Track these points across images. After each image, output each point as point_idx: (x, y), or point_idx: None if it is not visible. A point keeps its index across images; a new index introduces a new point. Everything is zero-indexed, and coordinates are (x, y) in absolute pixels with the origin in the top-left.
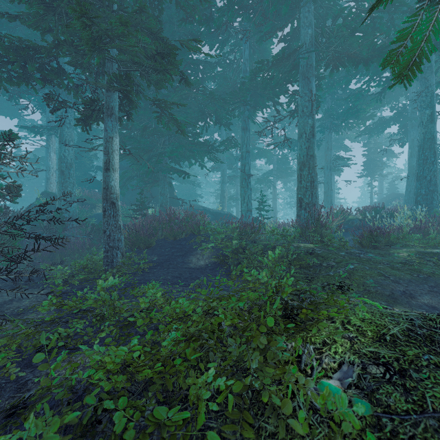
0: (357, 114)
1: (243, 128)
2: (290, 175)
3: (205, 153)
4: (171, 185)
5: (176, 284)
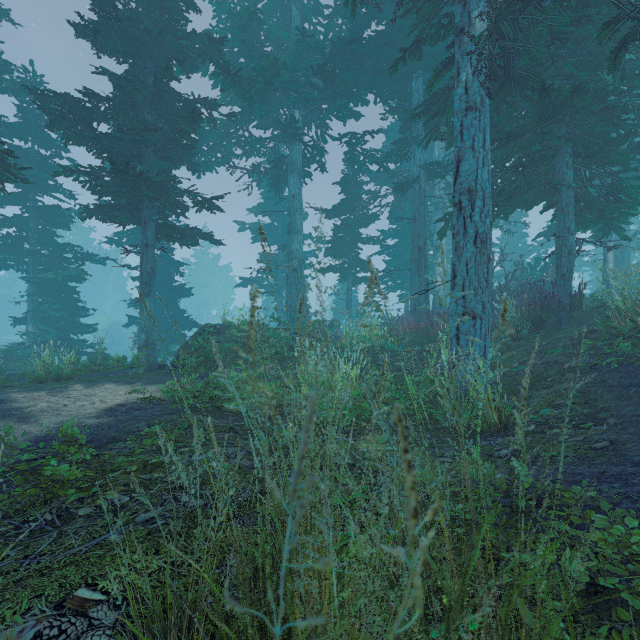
0: None
1: None
2: None
3: None
4: None
5: None
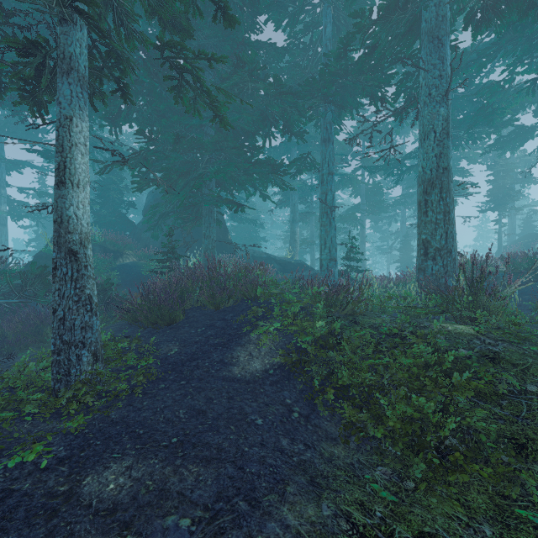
0: (491, 117)
1: (323, 140)
2: (384, 211)
3: (268, 178)
4: (224, 226)
5: (187, 449)
